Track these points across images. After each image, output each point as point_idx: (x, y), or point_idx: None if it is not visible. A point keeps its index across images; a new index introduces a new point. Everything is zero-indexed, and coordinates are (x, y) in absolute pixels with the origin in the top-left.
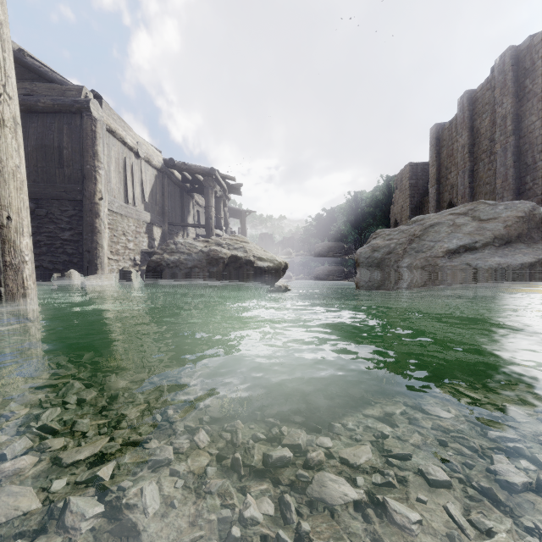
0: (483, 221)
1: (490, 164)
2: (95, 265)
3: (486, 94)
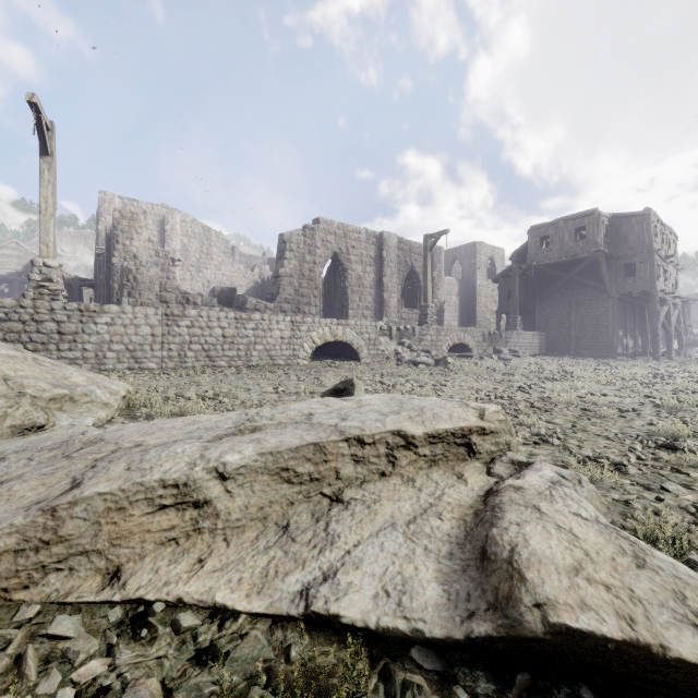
0: None
1: None
2: None
3: None
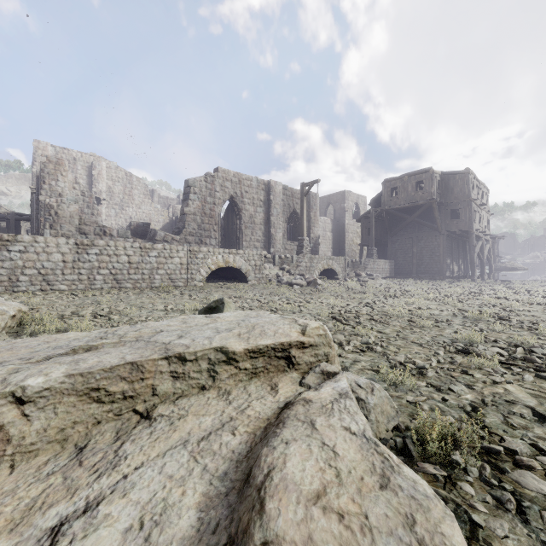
0: None
1: None
2: None
3: None
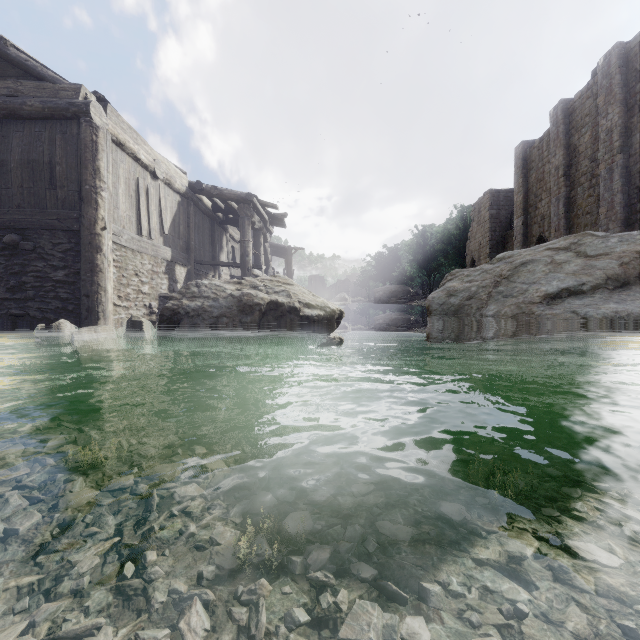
0: (591, 257)
1: (591, 189)
2: (95, 313)
3: (586, 103)
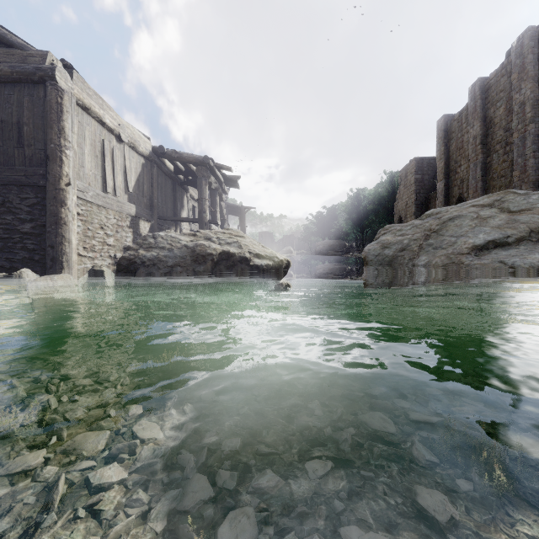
0: (514, 213)
1: (506, 155)
2: (60, 263)
3: (501, 81)
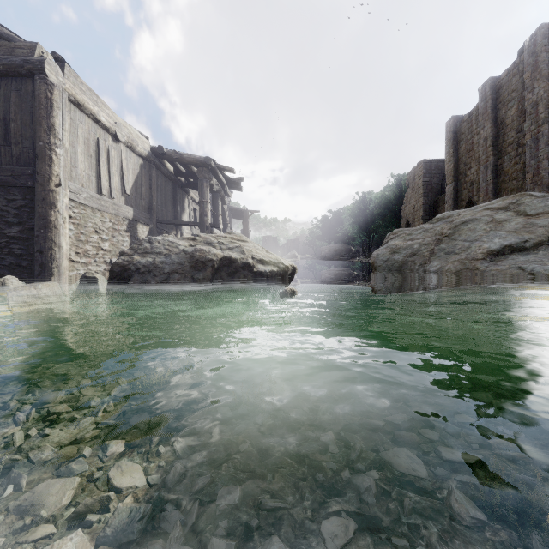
0: (531, 216)
1: (518, 157)
2: (49, 270)
3: (512, 80)
